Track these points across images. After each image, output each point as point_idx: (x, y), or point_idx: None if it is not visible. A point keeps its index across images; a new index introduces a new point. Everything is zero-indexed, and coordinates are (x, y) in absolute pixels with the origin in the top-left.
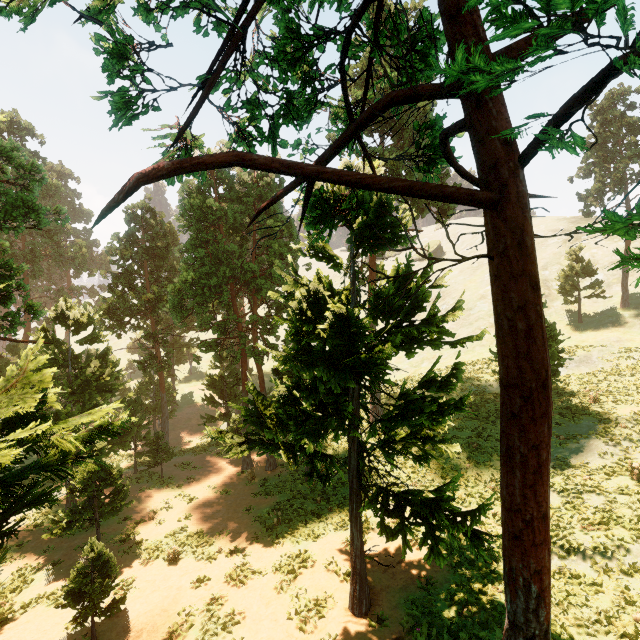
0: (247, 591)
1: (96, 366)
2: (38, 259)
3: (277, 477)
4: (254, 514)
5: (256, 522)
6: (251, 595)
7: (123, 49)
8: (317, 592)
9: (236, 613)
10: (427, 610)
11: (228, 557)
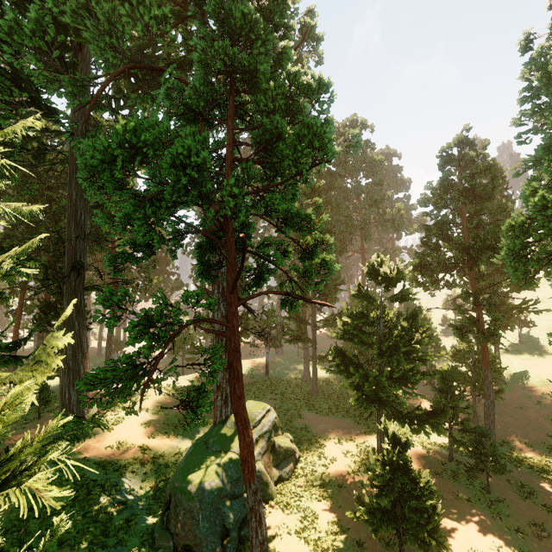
0: None
1: (404, 329)
2: (367, 225)
3: None
4: None
5: None
6: None
7: None
8: None
9: None
10: None
11: None
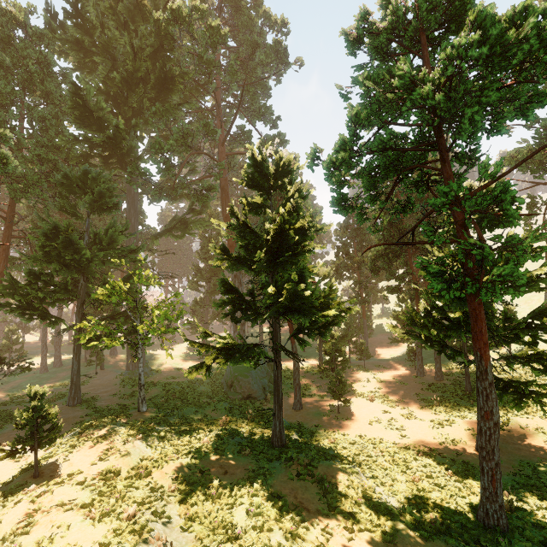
0: (411, 422)
1: None
2: None
3: (442, 384)
4: (421, 397)
5: (422, 401)
6: (413, 424)
7: (361, 207)
8: (455, 437)
9: (403, 427)
10: (537, 468)
11: (402, 409)
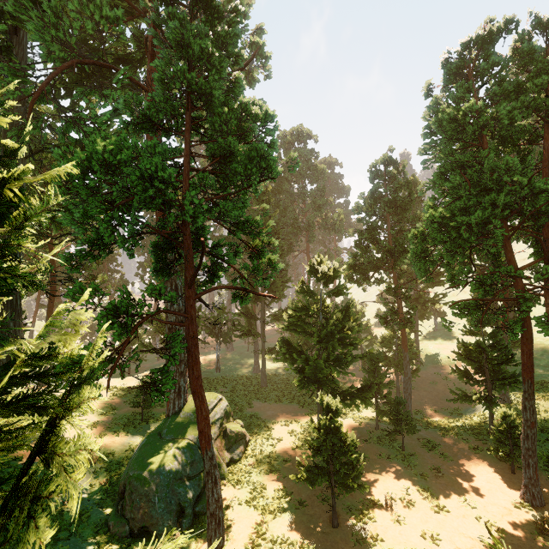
0: None
1: (338, 318)
2: (311, 228)
3: None
4: None
5: None
6: None
7: None
8: None
9: None
10: None
11: None
